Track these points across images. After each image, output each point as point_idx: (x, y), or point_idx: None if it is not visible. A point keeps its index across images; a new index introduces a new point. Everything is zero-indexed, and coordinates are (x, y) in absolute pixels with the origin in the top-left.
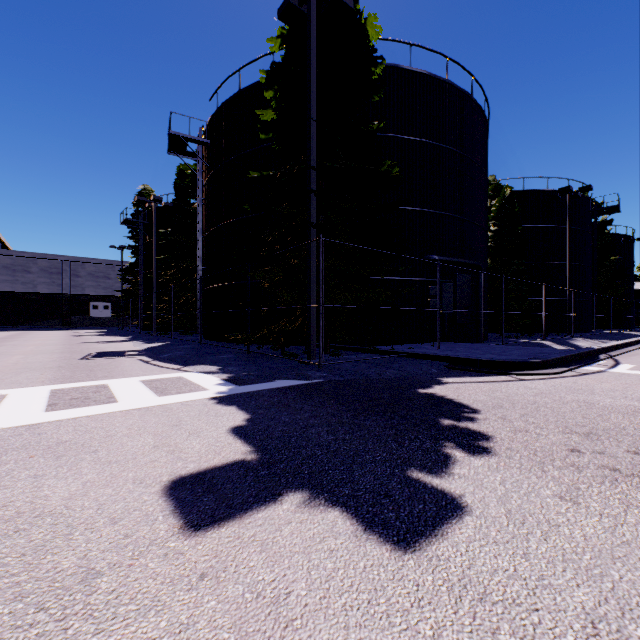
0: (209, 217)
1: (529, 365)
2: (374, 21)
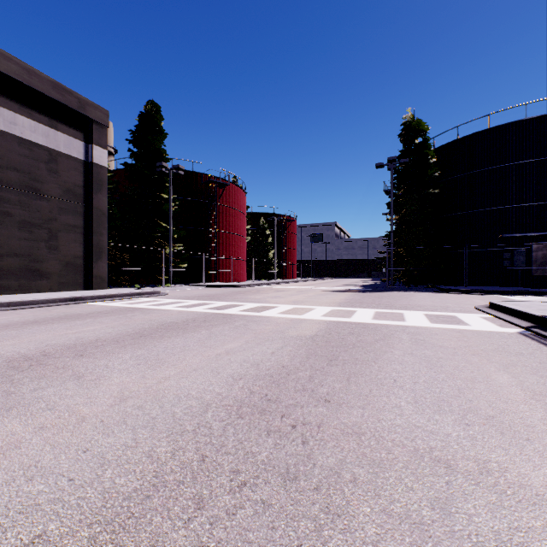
0: None
1: (455, 291)
2: (427, 151)
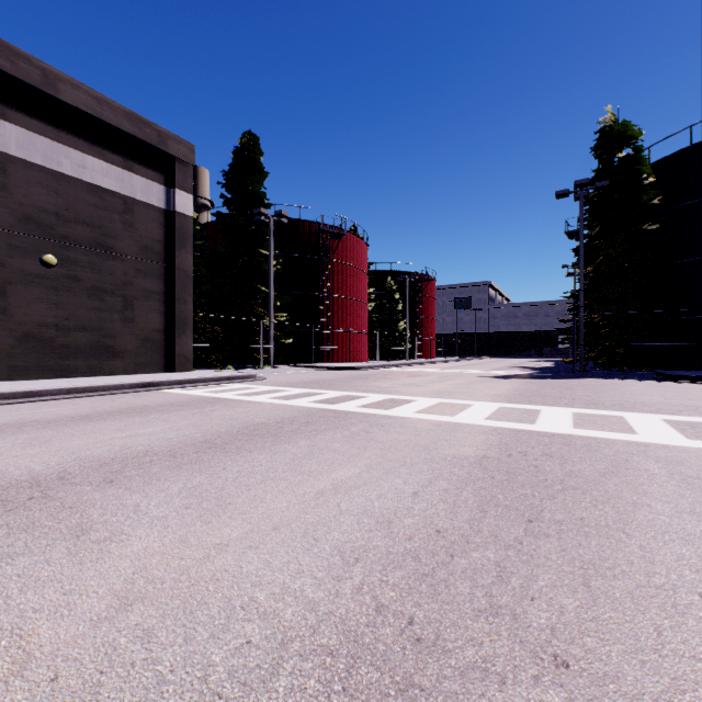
0: None
1: (692, 378)
2: (639, 167)
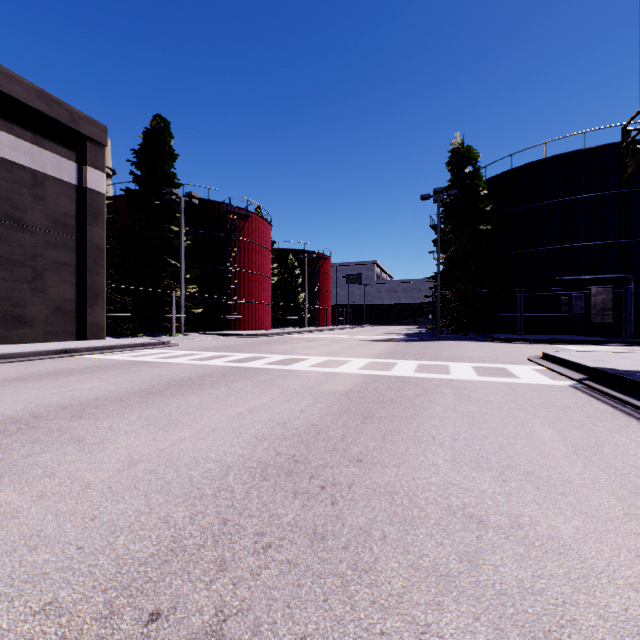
0: None
1: (508, 340)
2: (477, 182)
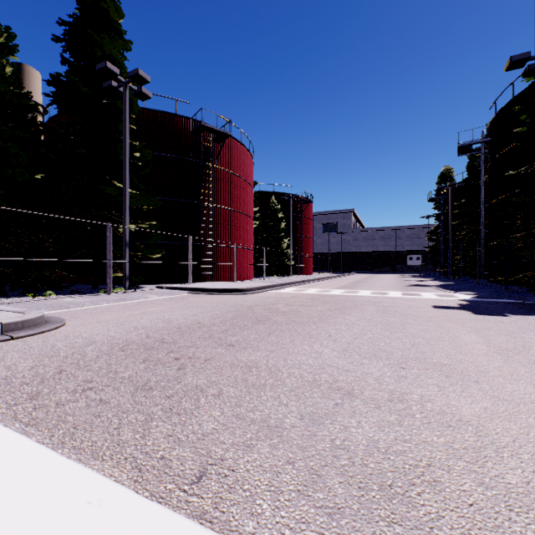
0: (489, 193)
1: None
2: None
